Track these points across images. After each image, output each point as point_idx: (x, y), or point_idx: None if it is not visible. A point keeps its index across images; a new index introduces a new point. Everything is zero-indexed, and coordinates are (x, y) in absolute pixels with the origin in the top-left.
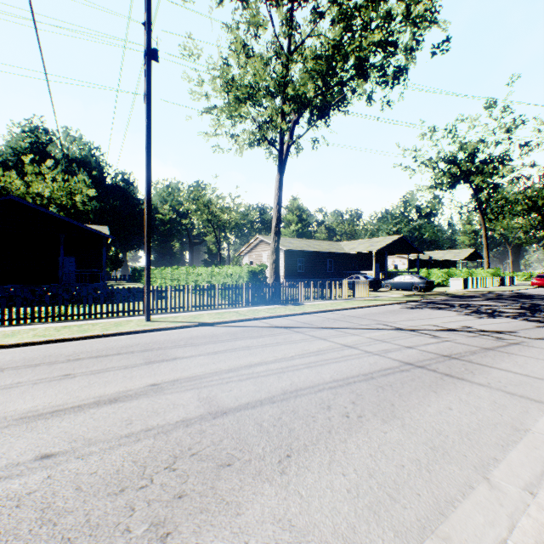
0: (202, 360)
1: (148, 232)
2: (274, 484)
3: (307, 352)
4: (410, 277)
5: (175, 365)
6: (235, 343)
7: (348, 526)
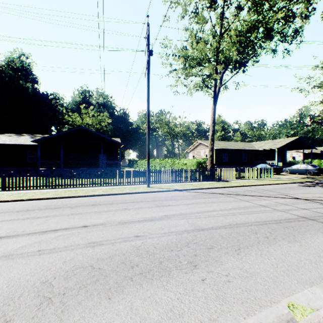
0: (182, 207)
1: (148, 142)
2: (235, 257)
3: (238, 207)
4: (305, 165)
5: (170, 208)
6: (196, 200)
7: (273, 275)
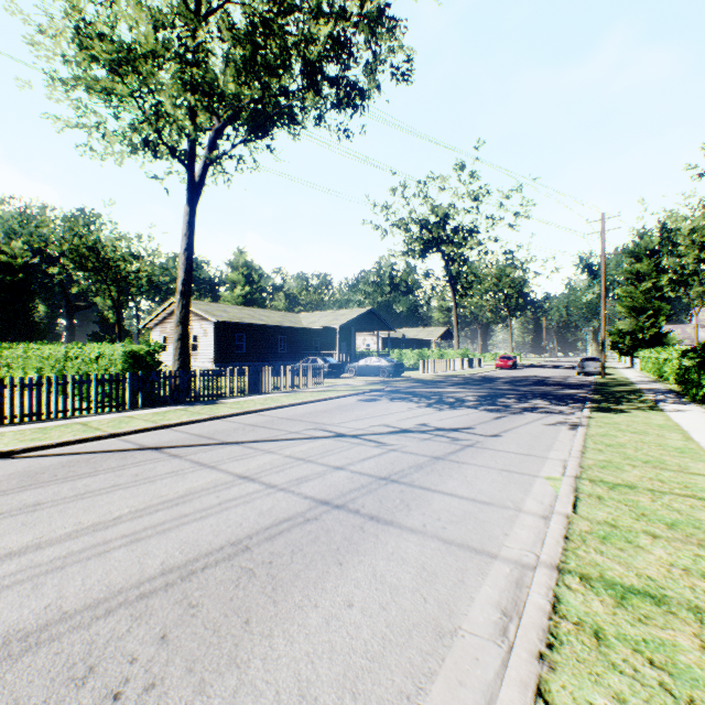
0: None
1: None
2: None
3: (159, 501)
4: (378, 359)
5: None
6: (12, 499)
7: None
